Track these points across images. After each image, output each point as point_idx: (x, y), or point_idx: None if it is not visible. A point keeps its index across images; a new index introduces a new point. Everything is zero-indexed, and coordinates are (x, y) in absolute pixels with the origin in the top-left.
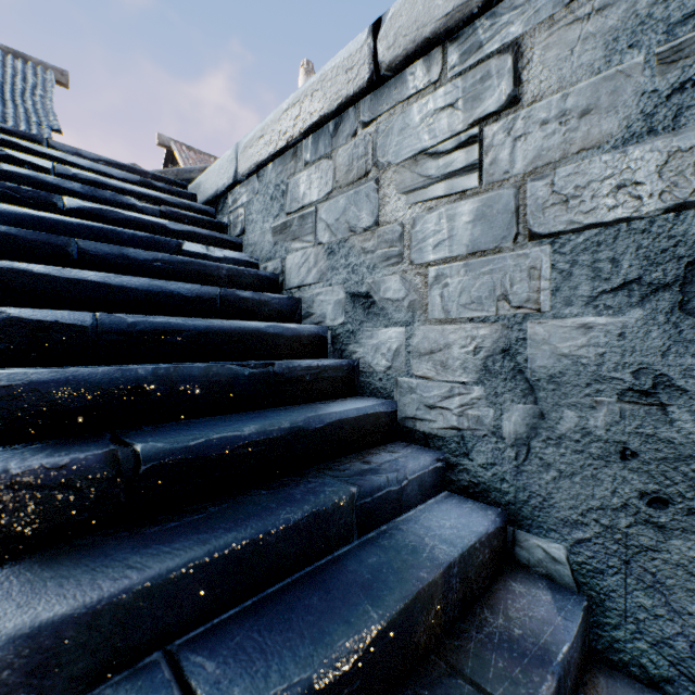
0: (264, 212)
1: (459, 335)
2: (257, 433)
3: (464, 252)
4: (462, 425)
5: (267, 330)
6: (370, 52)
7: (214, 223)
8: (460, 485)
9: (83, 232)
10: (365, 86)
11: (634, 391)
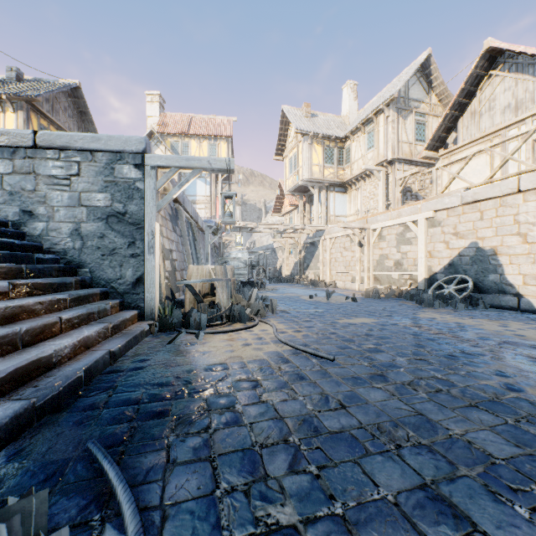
0: None
1: (65, 225)
2: (5, 241)
3: (66, 205)
4: (65, 248)
5: None
6: (33, 138)
7: None
8: (65, 263)
9: None
10: (31, 147)
11: (101, 237)
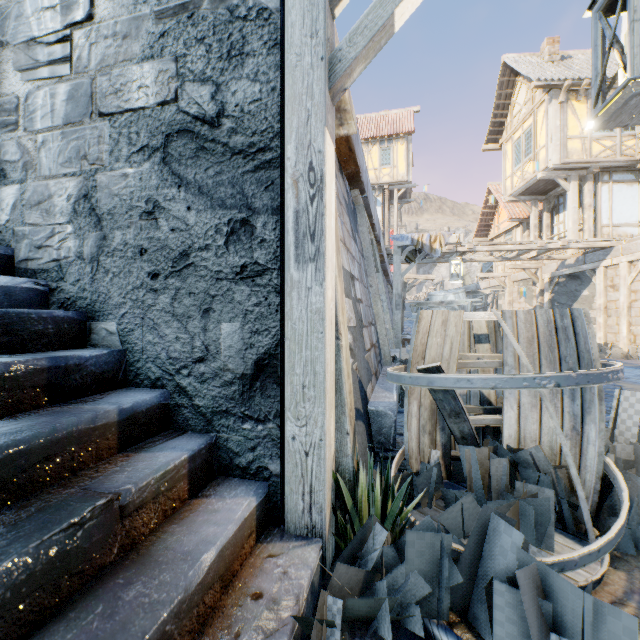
0: None
1: (59, 187)
2: None
3: (61, 123)
4: (60, 256)
5: None
6: None
7: None
8: (60, 303)
9: None
10: None
11: (146, 213)
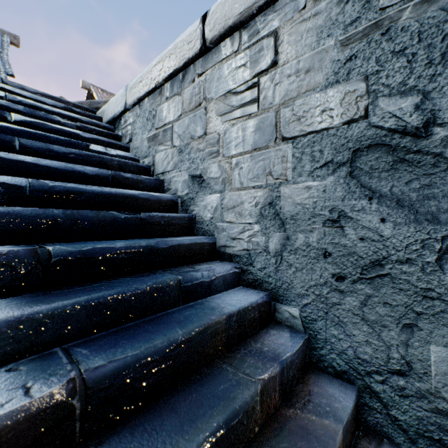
0: (143, 128)
1: (248, 196)
2: (125, 247)
3: (250, 149)
4: (249, 247)
5: (139, 196)
6: (201, 33)
7: (112, 135)
8: (248, 282)
9: (24, 135)
10: (198, 52)
11: (330, 220)
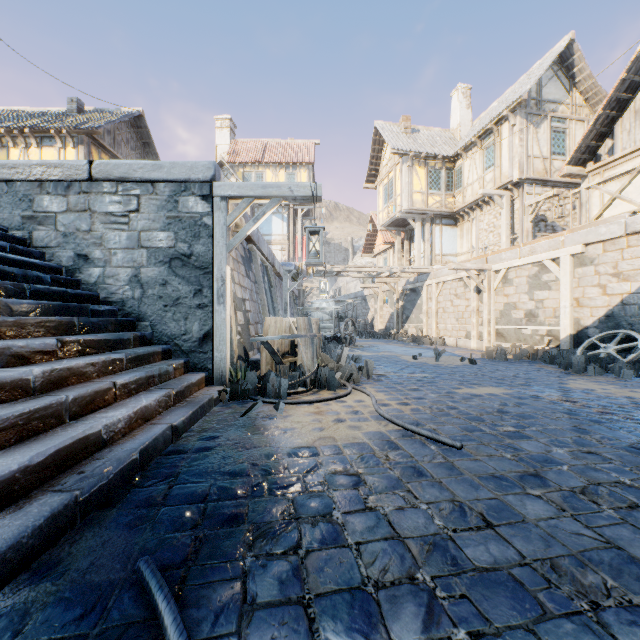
0: (14, 205)
1: (123, 271)
2: (57, 290)
3: (124, 247)
4: (123, 297)
5: (39, 264)
6: (88, 170)
7: None
8: (123, 315)
9: None
10: (86, 180)
11: (163, 284)
